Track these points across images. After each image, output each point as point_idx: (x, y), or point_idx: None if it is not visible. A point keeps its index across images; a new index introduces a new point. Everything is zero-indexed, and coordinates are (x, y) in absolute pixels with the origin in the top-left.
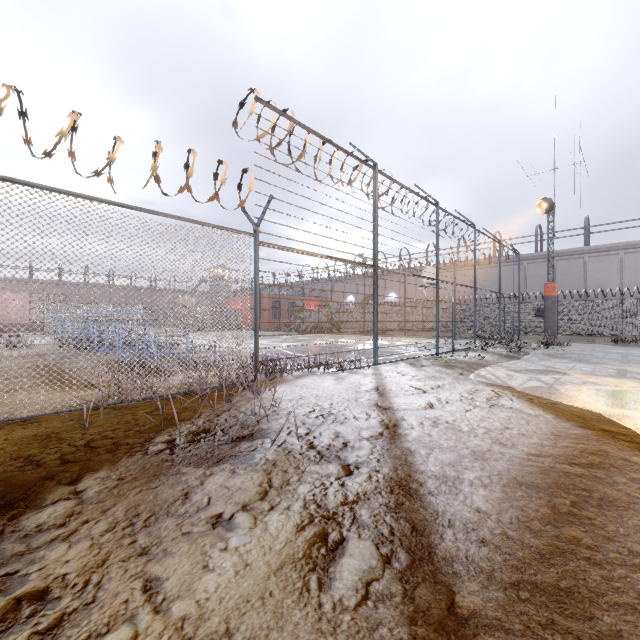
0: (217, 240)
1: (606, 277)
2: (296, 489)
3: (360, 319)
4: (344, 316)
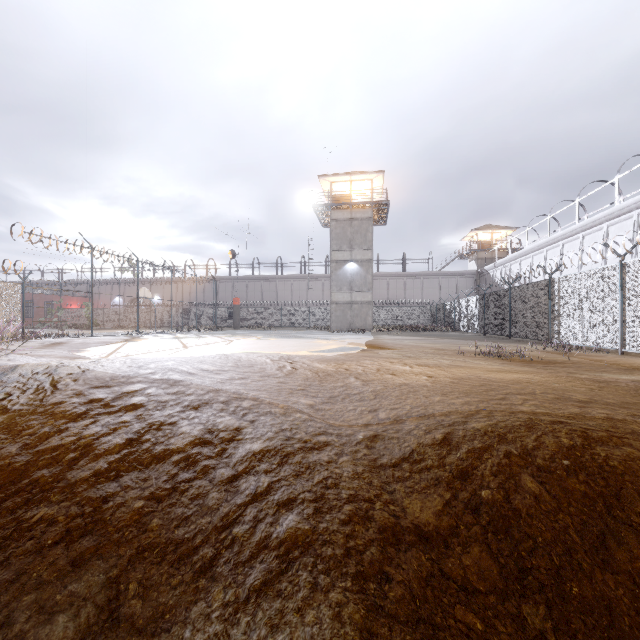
0: (6, 287)
1: (286, 294)
2: (40, 342)
3: (124, 318)
4: (109, 315)
